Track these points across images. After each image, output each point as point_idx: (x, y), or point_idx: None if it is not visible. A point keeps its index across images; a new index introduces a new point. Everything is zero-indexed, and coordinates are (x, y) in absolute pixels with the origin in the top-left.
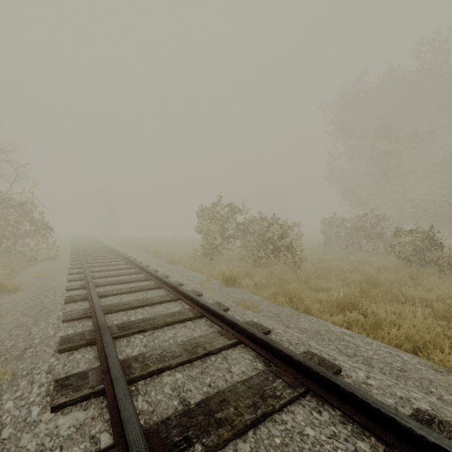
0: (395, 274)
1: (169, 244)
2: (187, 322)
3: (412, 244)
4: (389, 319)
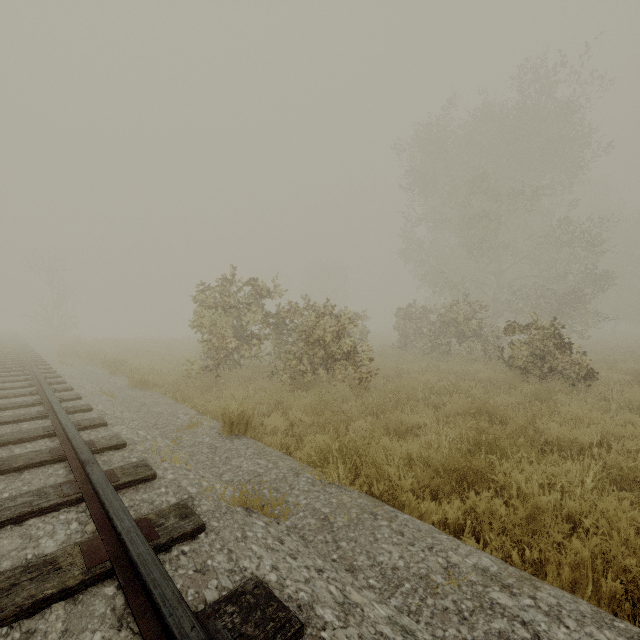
0: (514, 394)
1: (157, 348)
2: (49, 609)
3: (529, 346)
4: (554, 507)
